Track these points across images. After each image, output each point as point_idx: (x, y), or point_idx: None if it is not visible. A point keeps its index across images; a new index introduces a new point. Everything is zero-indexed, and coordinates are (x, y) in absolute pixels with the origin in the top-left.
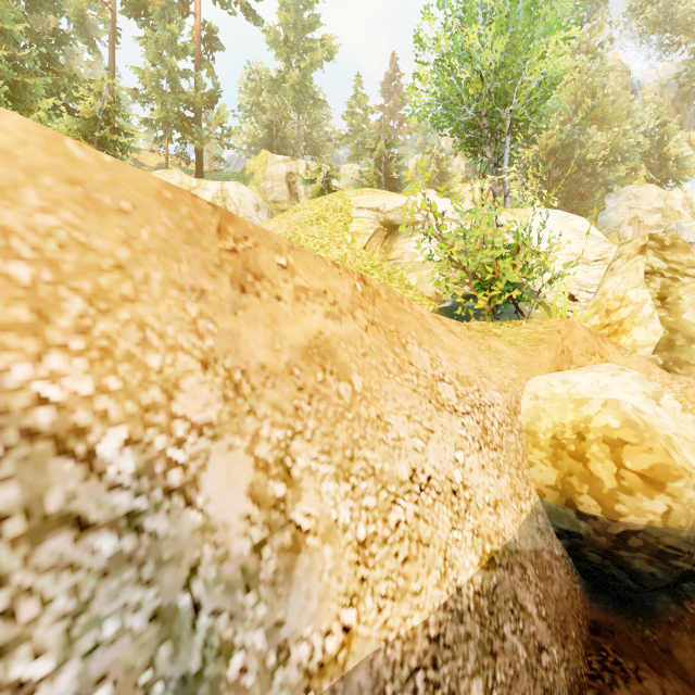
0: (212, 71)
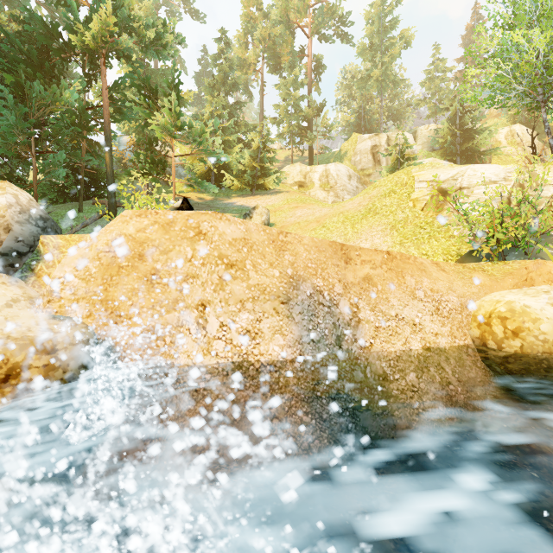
0: (318, 86)
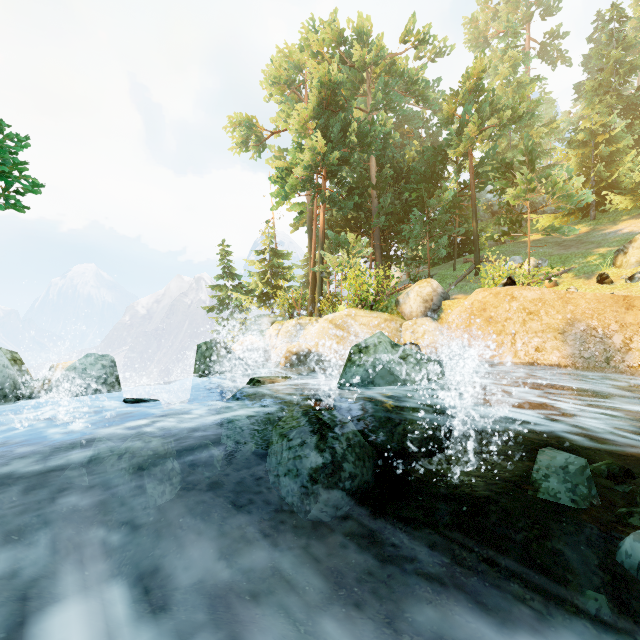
0: None
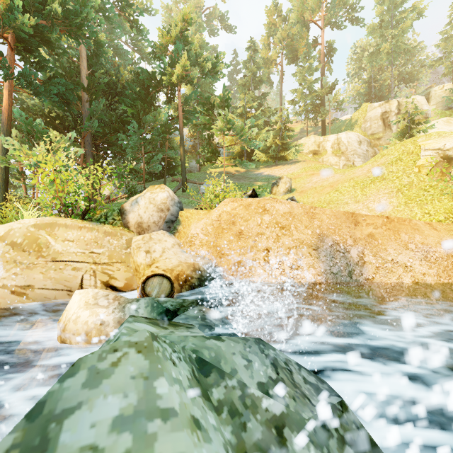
0: (330, 67)
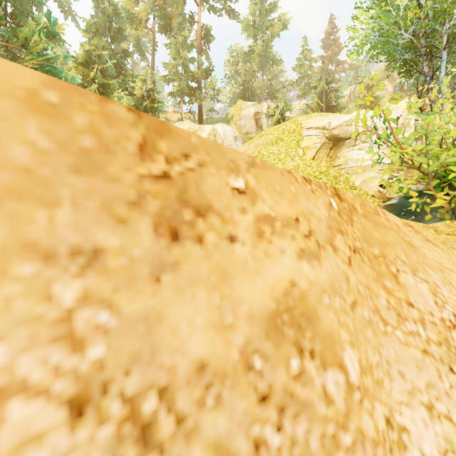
0: (208, 55)
